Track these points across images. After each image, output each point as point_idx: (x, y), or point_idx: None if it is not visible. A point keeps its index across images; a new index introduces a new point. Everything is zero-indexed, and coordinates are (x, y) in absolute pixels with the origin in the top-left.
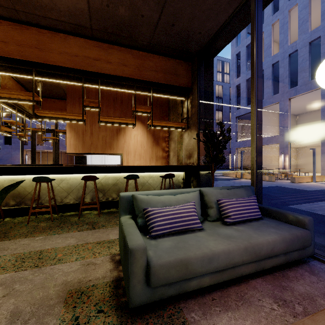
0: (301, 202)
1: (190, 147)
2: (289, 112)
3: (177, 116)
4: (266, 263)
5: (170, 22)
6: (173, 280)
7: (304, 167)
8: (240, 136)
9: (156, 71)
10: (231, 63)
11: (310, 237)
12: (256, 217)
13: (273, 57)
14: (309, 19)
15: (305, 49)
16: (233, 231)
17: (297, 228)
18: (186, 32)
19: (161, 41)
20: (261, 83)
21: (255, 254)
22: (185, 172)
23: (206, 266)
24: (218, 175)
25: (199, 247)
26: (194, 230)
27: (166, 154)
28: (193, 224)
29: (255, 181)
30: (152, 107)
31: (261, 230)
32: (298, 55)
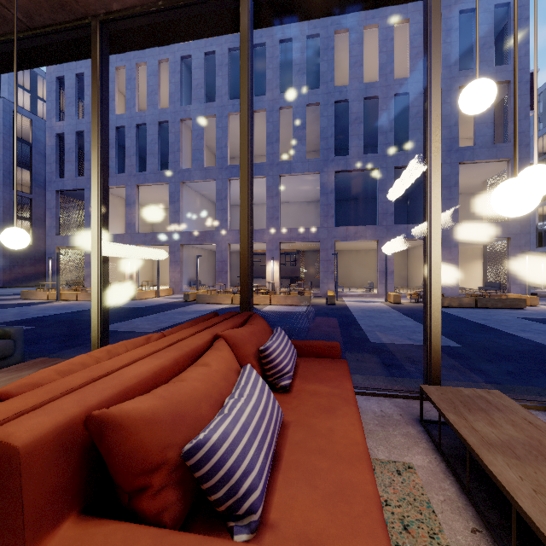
0: (115, 322)
1: None
2: (137, 204)
3: None
4: None
5: None
6: None
7: (161, 280)
8: (73, 226)
9: None
10: (47, 88)
11: (12, 346)
12: None
13: (118, 117)
14: (159, 92)
15: (155, 128)
16: None
17: None
18: None
19: None
20: None
21: None
22: None
23: None
24: (8, 299)
25: None
26: None
27: None
28: None
29: None
30: None
31: None
32: (148, 131)
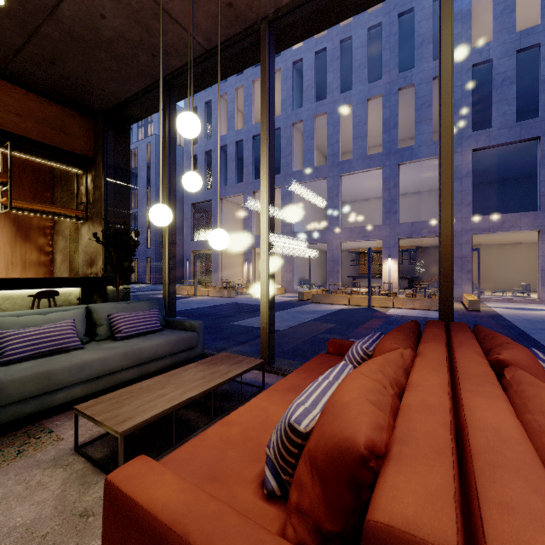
0: (246, 317)
1: (93, 249)
2: (253, 209)
3: (71, 196)
4: (152, 367)
5: (48, 57)
6: (31, 394)
7: None
8: (201, 233)
9: (20, 116)
10: None
11: (197, 338)
12: (154, 329)
13: (237, 133)
14: None
15: None
16: (121, 343)
17: (188, 332)
18: (78, 80)
19: (31, 74)
20: (174, 184)
21: (136, 358)
22: (82, 288)
23: (76, 375)
24: (161, 294)
25: (70, 360)
26: (70, 350)
27: (48, 257)
28: (69, 343)
29: (167, 293)
30: (10, 176)
31: (151, 339)
32: None
